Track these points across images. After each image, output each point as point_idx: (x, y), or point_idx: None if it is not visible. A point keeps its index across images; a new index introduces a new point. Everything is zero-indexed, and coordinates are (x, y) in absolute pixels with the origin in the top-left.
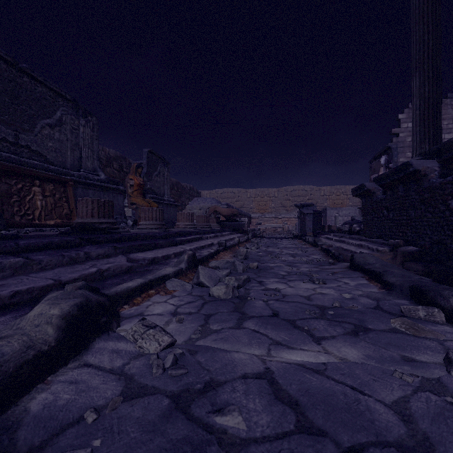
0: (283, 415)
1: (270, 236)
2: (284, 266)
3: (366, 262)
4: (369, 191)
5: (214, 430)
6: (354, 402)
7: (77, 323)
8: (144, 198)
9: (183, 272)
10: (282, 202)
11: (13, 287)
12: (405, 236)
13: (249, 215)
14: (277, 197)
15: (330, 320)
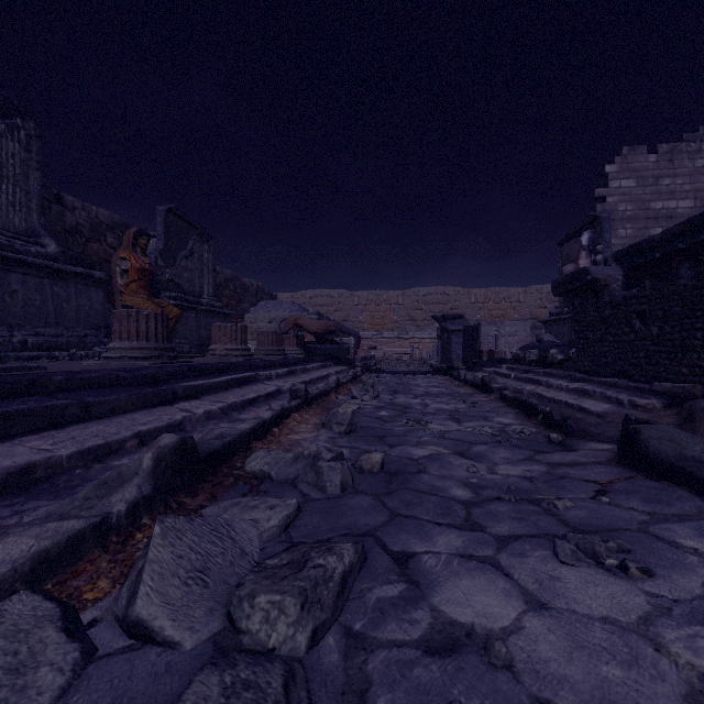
0: None
1: (392, 369)
2: (450, 458)
3: (684, 455)
4: (595, 283)
5: None
6: None
7: None
8: (152, 297)
9: (113, 531)
10: (409, 313)
11: None
12: (702, 374)
13: (357, 334)
14: (402, 304)
15: None
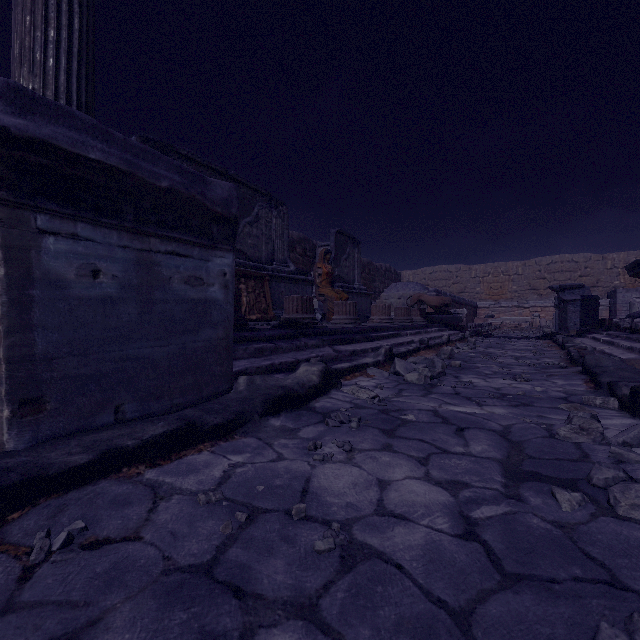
0: (436, 419)
1: (502, 335)
2: (494, 367)
3: (598, 365)
4: None
5: (400, 418)
6: (480, 421)
7: (325, 376)
8: (332, 288)
9: (381, 364)
10: (530, 283)
11: (277, 360)
12: None
13: (473, 304)
14: (522, 274)
15: (503, 400)
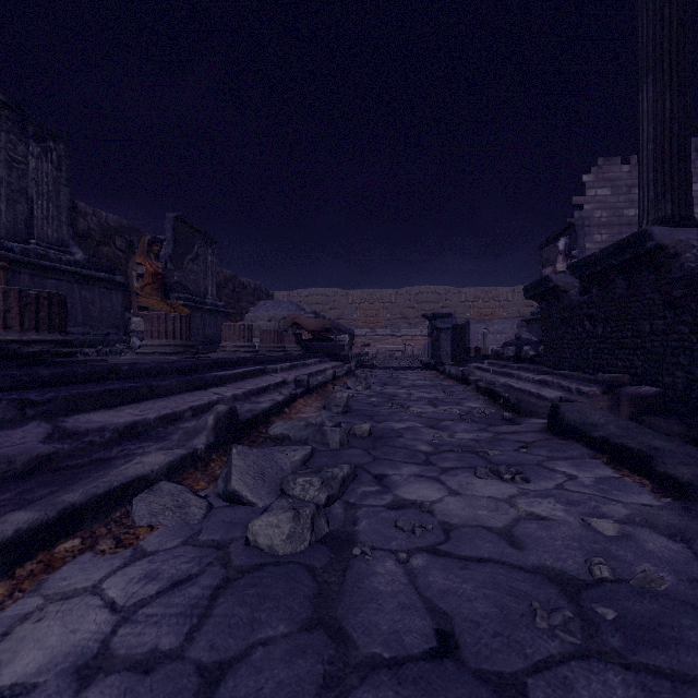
0: None
1: (384, 365)
2: (422, 429)
3: (586, 422)
4: (556, 289)
5: None
6: None
7: None
8: (164, 299)
9: (199, 460)
10: (402, 311)
11: None
12: (631, 366)
13: (351, 331)
14: (395, 303)
15: (632, 670)
